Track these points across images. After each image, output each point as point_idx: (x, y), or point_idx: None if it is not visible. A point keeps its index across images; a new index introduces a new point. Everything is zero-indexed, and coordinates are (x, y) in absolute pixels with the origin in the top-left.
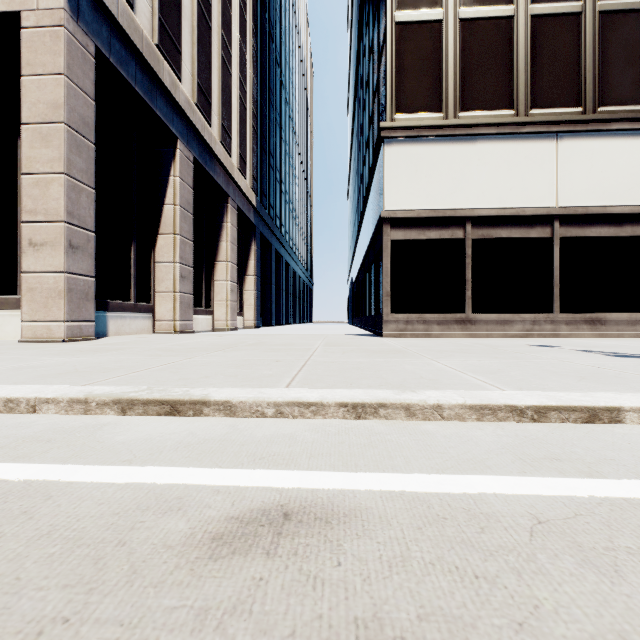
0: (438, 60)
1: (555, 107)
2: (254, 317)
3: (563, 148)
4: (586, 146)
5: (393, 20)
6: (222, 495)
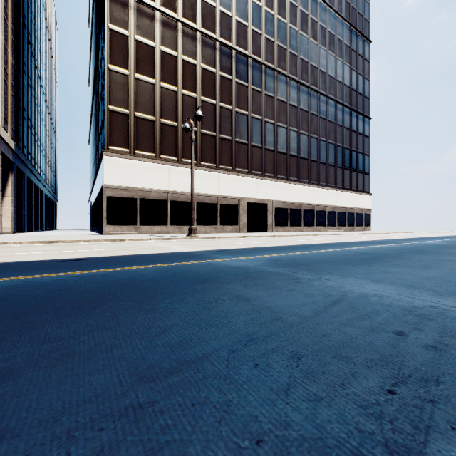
0: (127, 129)
1: (169, 156)
2: (12, 226)
3: (171, 171)
4: (178, 171)
5: (108, 109)
6: (71, 244)
